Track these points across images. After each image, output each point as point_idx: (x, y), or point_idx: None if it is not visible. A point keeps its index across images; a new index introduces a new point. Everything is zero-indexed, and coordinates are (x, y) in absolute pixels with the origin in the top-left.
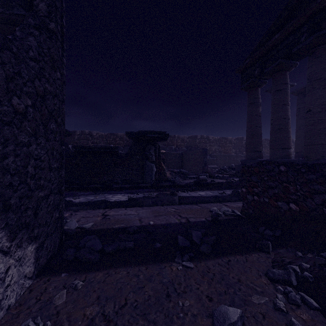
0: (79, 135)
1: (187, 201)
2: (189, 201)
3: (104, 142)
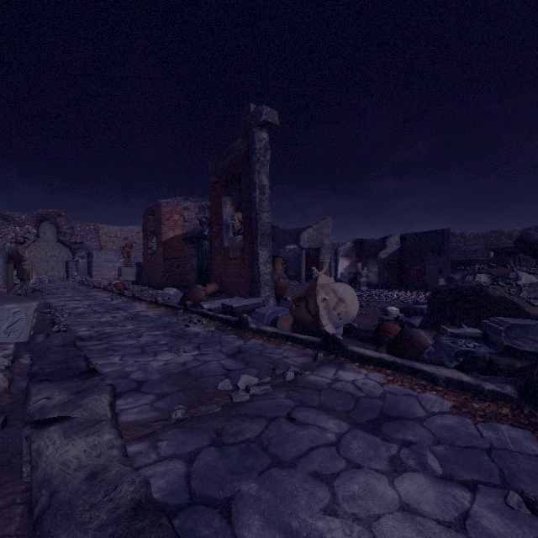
0: None
1: None
2: None
3: (480, 243)
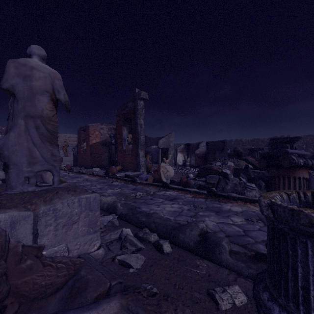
0: (234, 141)
1: None
2: None
3: (249, 145)
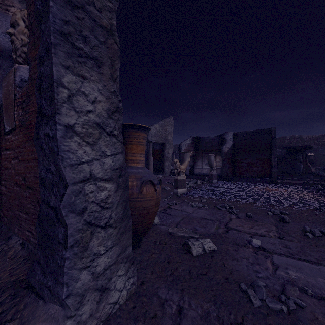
0: None
1: (317, 178)
2: (319, 178)
3: None
